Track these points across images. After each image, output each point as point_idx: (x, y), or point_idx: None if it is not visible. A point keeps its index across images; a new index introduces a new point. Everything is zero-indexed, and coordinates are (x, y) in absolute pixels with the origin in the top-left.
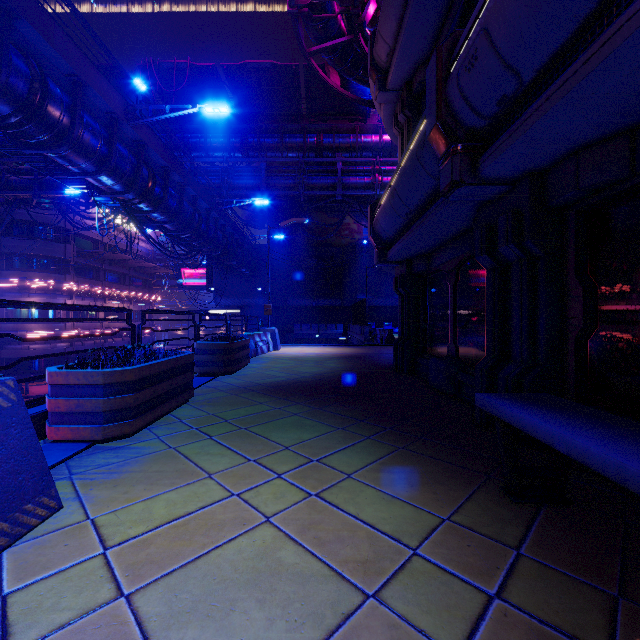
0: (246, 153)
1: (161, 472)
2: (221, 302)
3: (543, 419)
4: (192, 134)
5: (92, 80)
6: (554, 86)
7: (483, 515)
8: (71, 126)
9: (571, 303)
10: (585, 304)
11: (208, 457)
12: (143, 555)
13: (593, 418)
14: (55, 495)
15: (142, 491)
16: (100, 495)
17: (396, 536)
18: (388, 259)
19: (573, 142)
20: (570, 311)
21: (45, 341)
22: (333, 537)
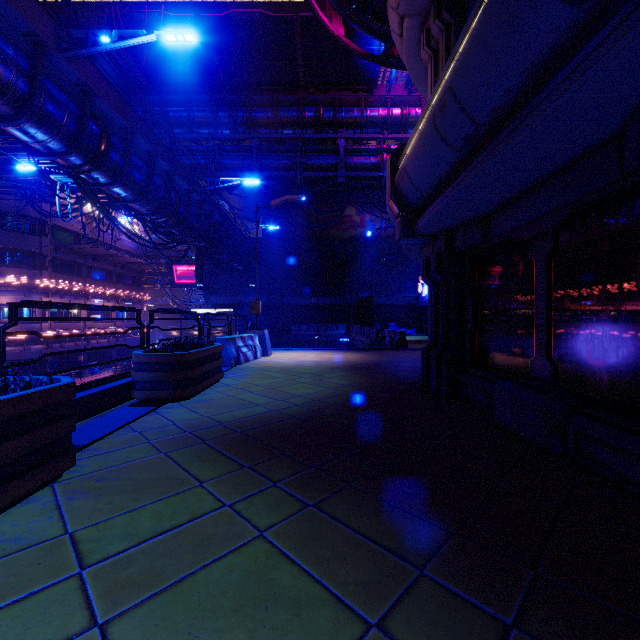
0: (235, 129)
1: None
2: (212, 300)
3: None
4: (173, 107)
5: None
6: None
7: None
8: None
9: None
10: None
11: None
12: None
13: None
14: None
15: None
16: None
17: None
18: (418, 231)
19: None
20: None
21: (17, 343)
22: None
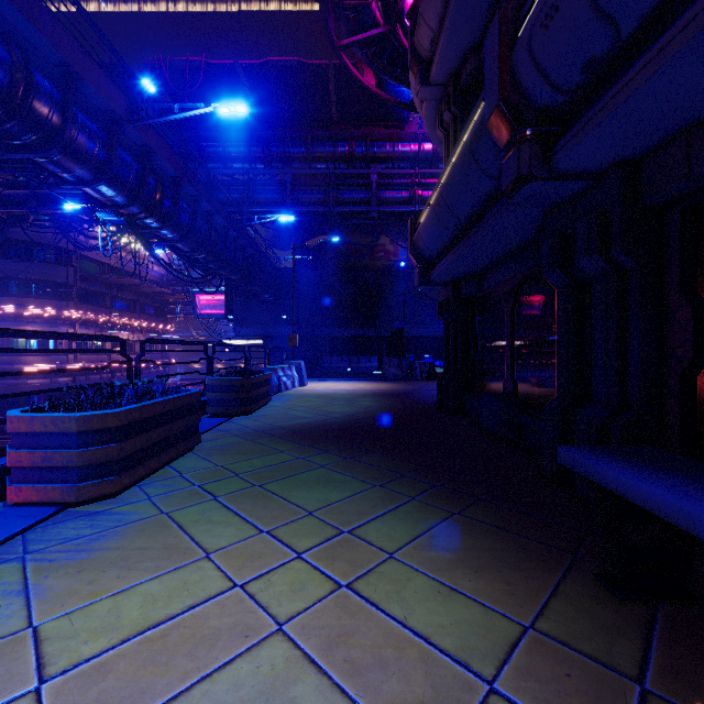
0: (269, 164)
1: (144, 550)
2: (242, 332)
3: (670, 490)
4: (208, 143)
5: (87, 72)
6: (672, 30)
7: (579, 620)
8: (62, 125)
9: (674, 329)
10: (695, 330)
11: (209, 527)
12: (94, 693)
13: None
14: None
15: (114, 580)
16: (56, 586)
17: (462, 657)
18: (431, 280)
19: (686, 116)
20: (673, 339)
21: (45, 375)
22: (372, 659)
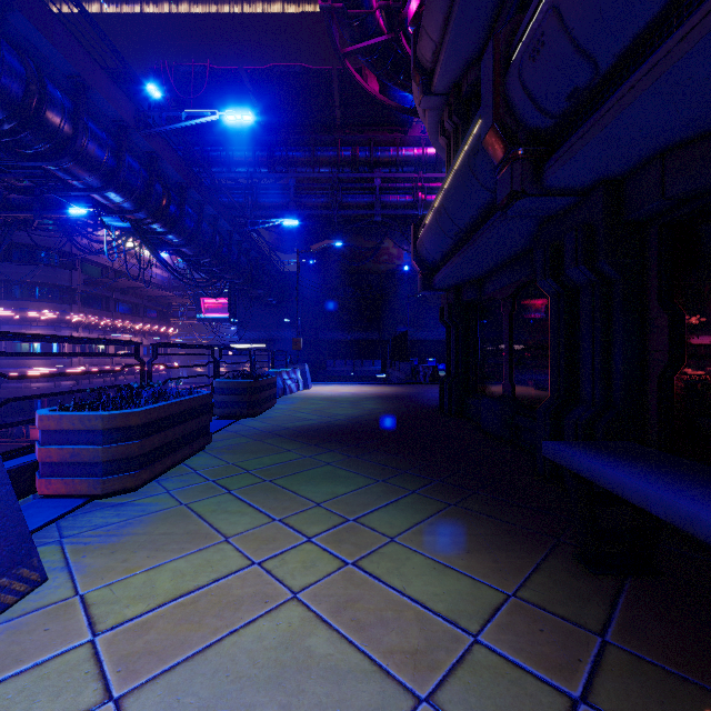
0: (273, 168)
1: (169, 535)
2: (245, 335)
3: (631, 474)
4: (212, 147)
5: (97, 83)
6: (640, 72)
7: (556, 590)
8: (73, 135)
9: (653, 334)
10: (671, 335)
11: (225, 516)
12: (140, 643)
13: (692, 473)
14: (38, 565)
15: (145, 559)
16: (94, 564)
17: (452, 618)
18: (434, 286)
19: (659, 142)
20: (652, 344)
21: (48, 379)
22: (375, 619)
